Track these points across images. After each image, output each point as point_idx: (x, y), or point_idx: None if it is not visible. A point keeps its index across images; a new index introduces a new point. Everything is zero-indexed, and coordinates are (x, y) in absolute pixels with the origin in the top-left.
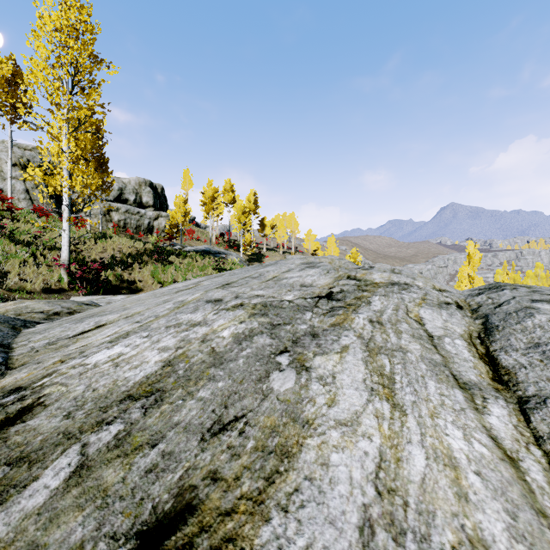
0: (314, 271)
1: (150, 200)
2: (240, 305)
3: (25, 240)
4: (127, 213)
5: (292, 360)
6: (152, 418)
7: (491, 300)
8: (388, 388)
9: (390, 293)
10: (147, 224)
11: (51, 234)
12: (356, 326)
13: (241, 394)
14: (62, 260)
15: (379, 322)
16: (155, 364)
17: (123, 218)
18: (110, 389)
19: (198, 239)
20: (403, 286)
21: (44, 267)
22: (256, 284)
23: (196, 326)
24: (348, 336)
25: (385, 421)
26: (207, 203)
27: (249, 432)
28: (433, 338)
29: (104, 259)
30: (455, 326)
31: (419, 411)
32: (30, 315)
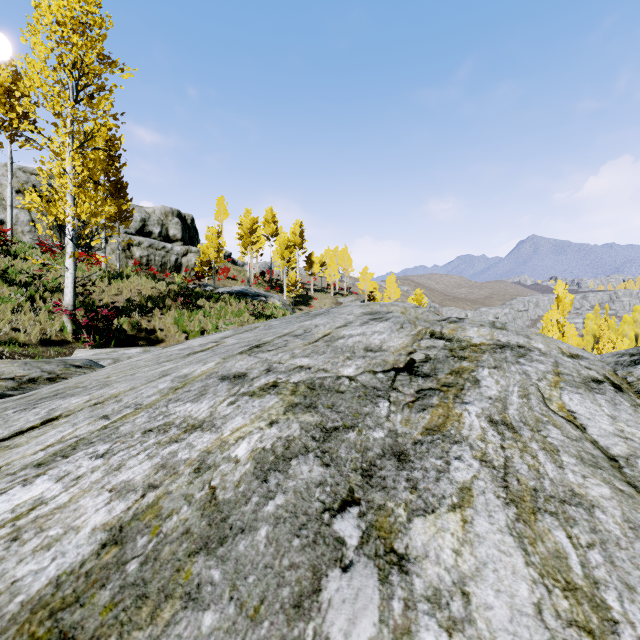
0: (382, 326)
1: (178, 233)
2: (272, 386)
3: (22, 280)
4: (151, 248)
5: (366, 530)
6: None
7: None
8: None
9: (503, 363)
10: (174, 261)
11: (55, 273)
12: (469, 432)
13: None
14: (65, 305)
15: (507, 424)
16: (90, 538)
17: (146, 254)
18: None
19: (235, 278)
20: (518, 350)
21: (43, 314)
22: (299, 346)
23: (194, 432)
24: (462, 459)
25: None
26: (245, 236)
27: None
28: (618, 462)
29: (119, 303)
30: (635, 429)
31: None
32: None
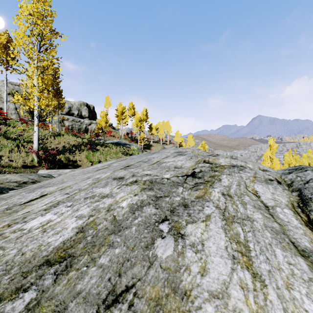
0: (182, 158)
1: (86, 114)
2: (135, 181)
3: (13, 137)
4: (73, 121)
5: (171, 228)
6: (60, 286)
7: (300, 178)
8: (245, 255)
9: (232, 173)
10: (84, 128)
11: (28, 133)
12: (213, 198)
13: (132, 261)
14: (34, 149)
15: (229, 195)
16: (72, 230)
17: (71, 124)
18: (34, 254)
19: (114, 136)
20: (240, 168)
21: (23, 153)
22: (146, 166)
23: (104, 198)
24: (209, 206)
25: (250, 293)
26: (119, 115)
27: (137, 305)
28: (268, 208)
29: (59, 148)
30: (280, 197)
31: (276, 281)
32: (8, 184)
